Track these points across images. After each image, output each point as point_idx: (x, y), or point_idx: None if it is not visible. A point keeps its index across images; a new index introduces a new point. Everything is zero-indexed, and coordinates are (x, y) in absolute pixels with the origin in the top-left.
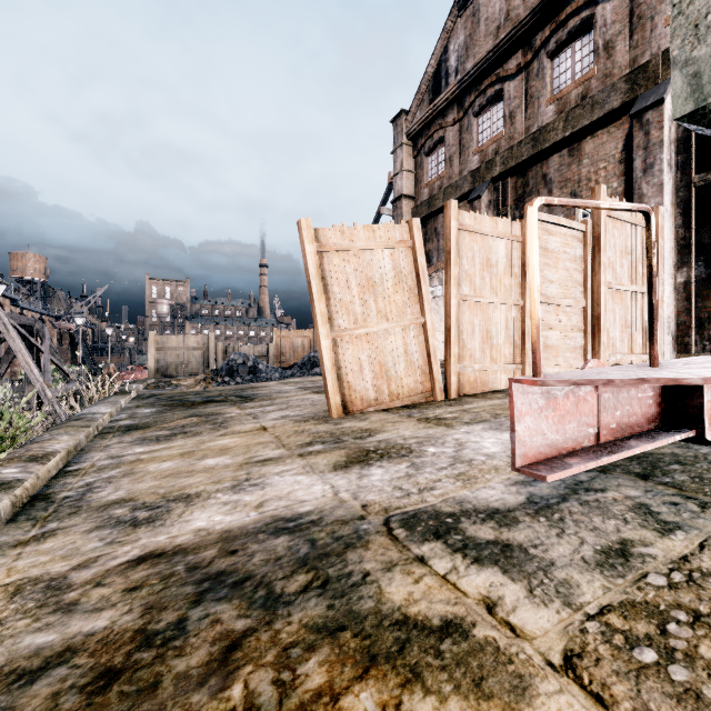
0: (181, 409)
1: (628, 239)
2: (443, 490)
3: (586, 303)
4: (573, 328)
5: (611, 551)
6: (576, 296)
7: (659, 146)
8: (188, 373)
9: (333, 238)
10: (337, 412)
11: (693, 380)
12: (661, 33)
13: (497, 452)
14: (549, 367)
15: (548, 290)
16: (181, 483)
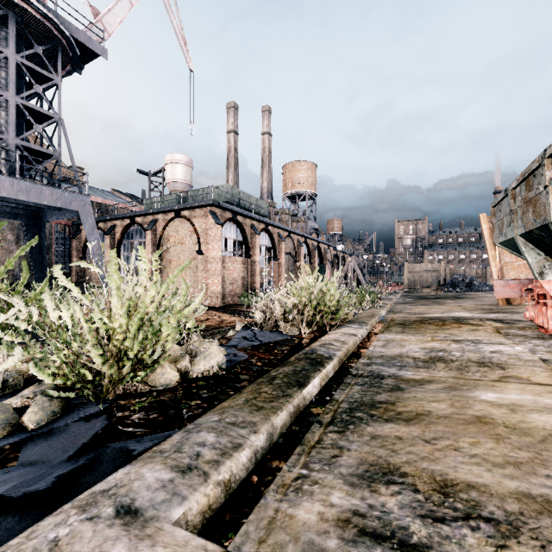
0: (424, 300)
1: None
2: (512, 318)
3: None
4: None
5: None
6: None
7: None
8: (426, 286)
9: None
10: (501, 303)
11: (522, 279)
12: None
13: None
14: None
15: None
16: (426, 312)
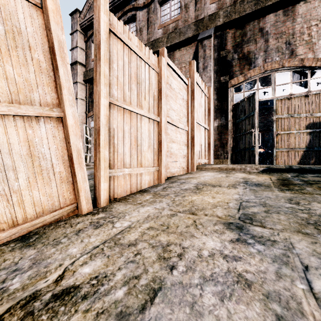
0: None
1: (201, 98)
2: None
3: (188, 128)
4: (183, 143)
5: None
6: (184, 123)
7: (209, 58)
8: None
9: None
10: None
11: None
12: (208, 7)
13: None
14: (172, 168)
15: (172, 115)
16: None
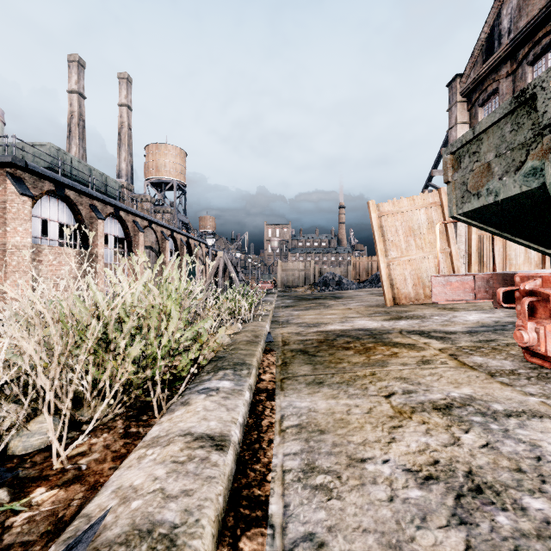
0: (304, 301)
1: None
2: (430, 327)
3: None
4: None
5: (485, 340)
6: None
7: None
8: (298, 285)
9: (388, 207)
10: (389, 303)
11: (480, 274)
12: None
13: (472, 320)
14: None
15: None
16: (320, 320)
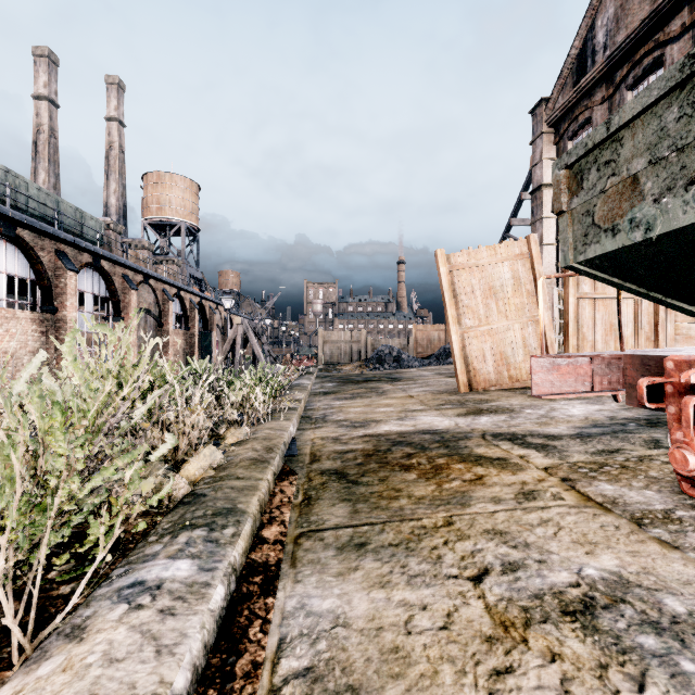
0: (351, 384)
1: None
2: (524, 427)
3: None
4: None
5: (606, 451)
6: None
7: None
8: (345, 361)
9: (461, 259)
10: (464, 389)
11: (605, 356)
12: None
13: (577, 414)
14: None
15: None
16: (370, 416)
